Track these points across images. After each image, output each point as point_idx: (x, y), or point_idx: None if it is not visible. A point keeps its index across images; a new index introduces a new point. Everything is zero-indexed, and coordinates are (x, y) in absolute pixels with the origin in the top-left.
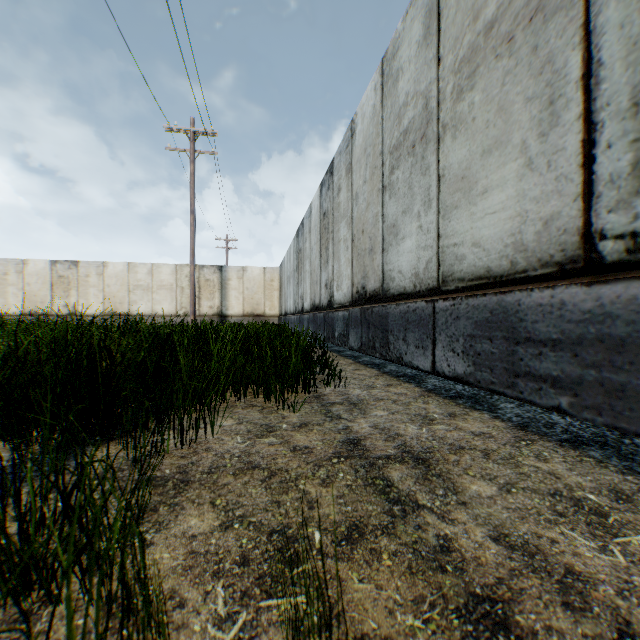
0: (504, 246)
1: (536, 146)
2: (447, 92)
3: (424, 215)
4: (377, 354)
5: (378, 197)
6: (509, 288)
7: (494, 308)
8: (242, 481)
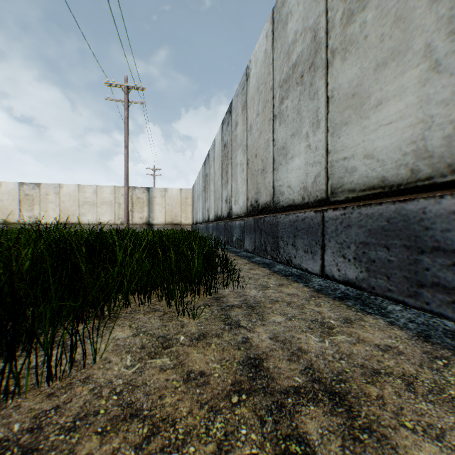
0: (402, 155)
1: (445, 46)
2: (336, 20)
3: (312, 135)
4: (268, 256)
5: (269, 125)
6: (410, 196)
7: (391, 216)
8: (109, 450)
